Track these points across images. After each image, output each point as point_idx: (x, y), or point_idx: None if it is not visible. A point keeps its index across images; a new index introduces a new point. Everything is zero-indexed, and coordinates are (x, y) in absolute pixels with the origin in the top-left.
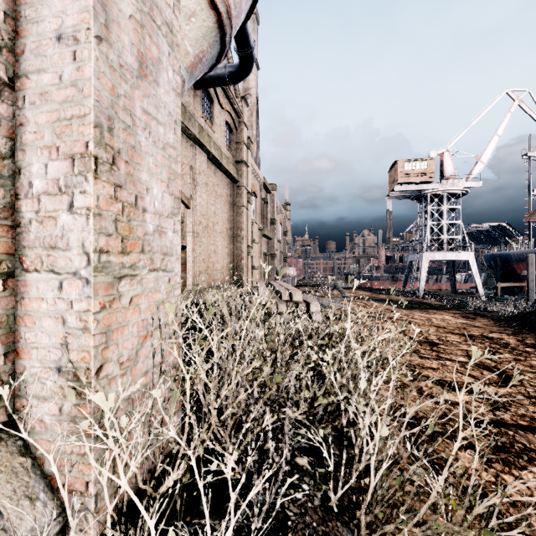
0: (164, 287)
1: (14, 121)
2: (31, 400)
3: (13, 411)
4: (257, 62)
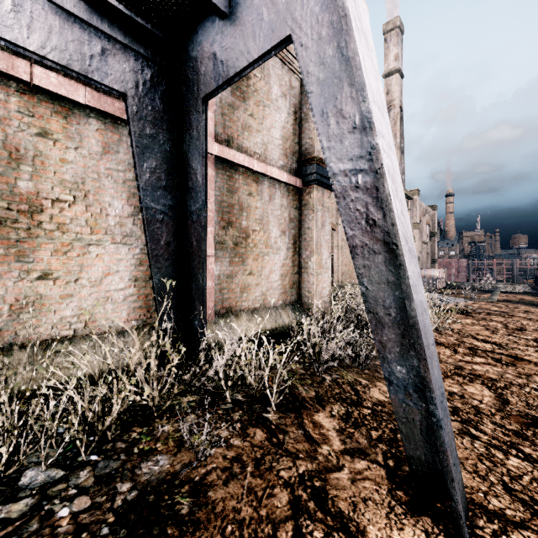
0: (327, 277)
1: (299, 244)
2: (303, 298)
3: (299, 300)
4: (401, 72)
